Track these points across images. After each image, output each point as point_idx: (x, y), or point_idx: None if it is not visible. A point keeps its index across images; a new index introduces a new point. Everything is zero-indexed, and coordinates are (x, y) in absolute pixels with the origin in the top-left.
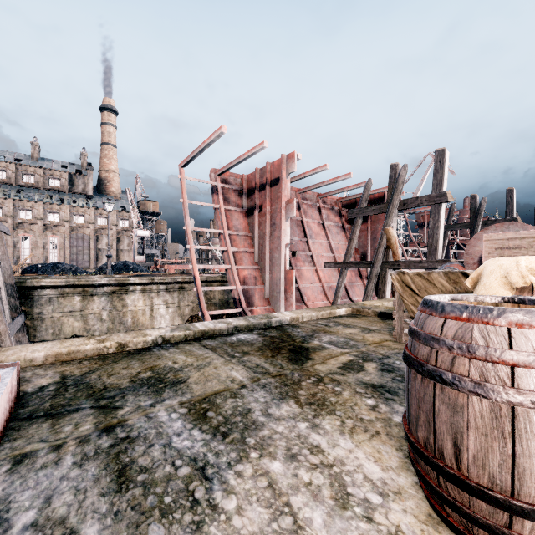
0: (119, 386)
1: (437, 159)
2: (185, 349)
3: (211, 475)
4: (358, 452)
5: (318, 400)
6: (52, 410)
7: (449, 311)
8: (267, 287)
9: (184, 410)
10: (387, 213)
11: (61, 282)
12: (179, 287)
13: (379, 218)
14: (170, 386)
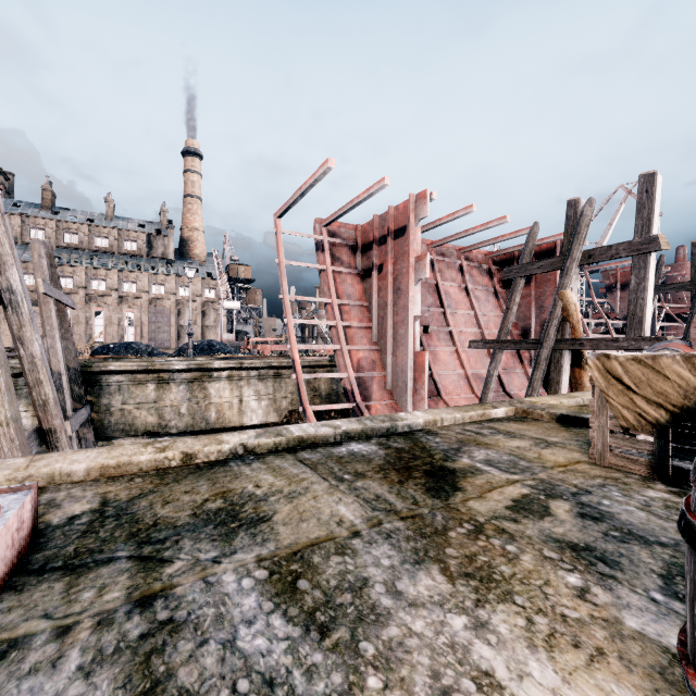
0: (174, 522)
1: (643, 187)
2: (274, 464)
3: None
4: None
5: (480, 570)
6: (74, 559)
7: None
8: (390, 375)
9: (262, 574)
10: (563, 270)
11: (132, 366)
12: (274, 373)
13: (549, 279)
14: (246, 527)
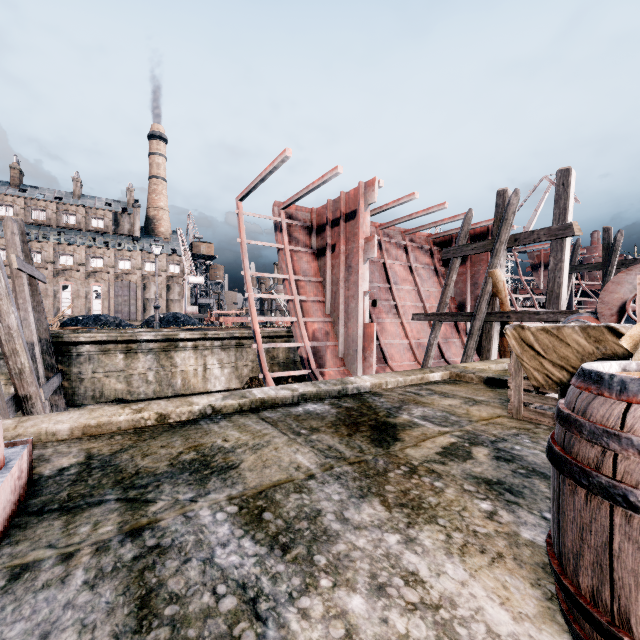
0: (154, 471)
1: (560, 181)
2: (240, 422)
3: (265, 612)
4: (474, 586)
5: (413, 501)
6: (69, 502)
7: (636, 391)
8: (342, 345)
9: (233, 509)
10: (493, 252)
11: (102, 337)
12: (236, 343)
13: (482, 258)
14: (217, 473)
